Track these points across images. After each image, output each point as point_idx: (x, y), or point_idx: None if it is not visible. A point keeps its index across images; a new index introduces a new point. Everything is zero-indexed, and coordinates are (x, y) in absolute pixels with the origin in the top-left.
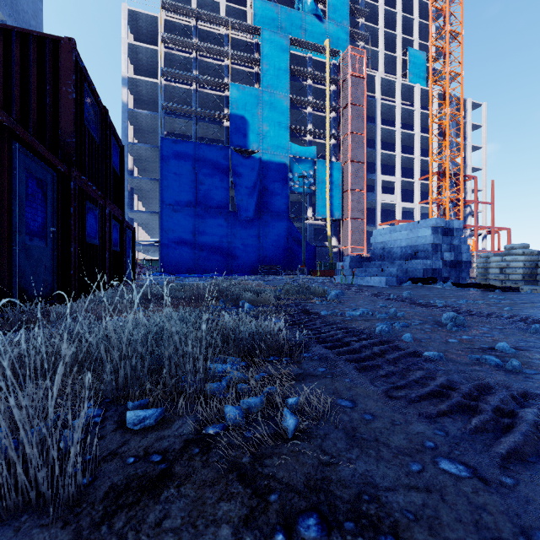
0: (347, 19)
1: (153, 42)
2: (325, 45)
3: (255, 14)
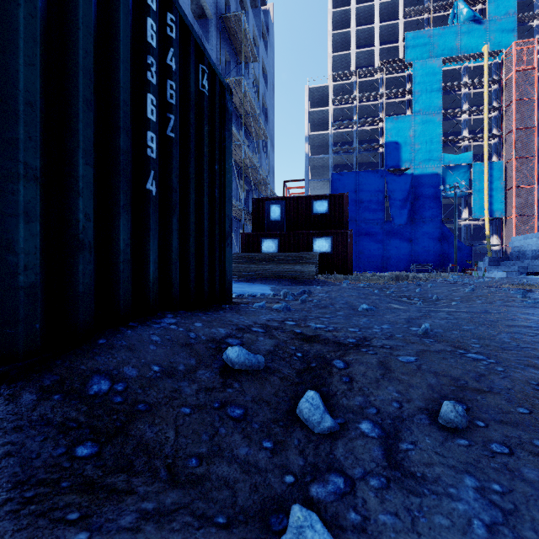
0: (513, 8)
1: (322, 101)
2: (482, 51)
3: (407, 48)
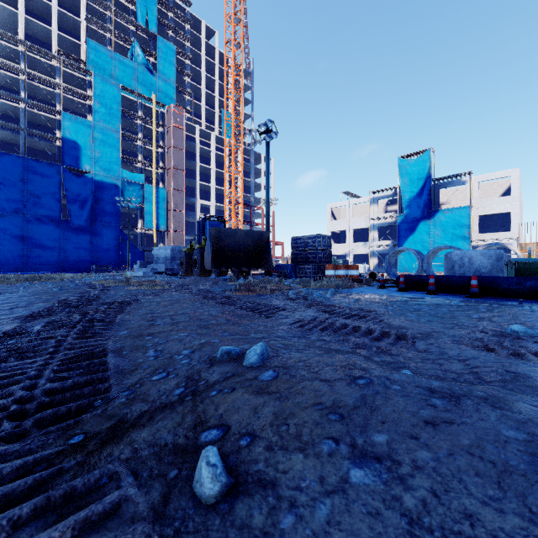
0: (174, 78)
1: None
2: (152, 98)
3: (89, 53)
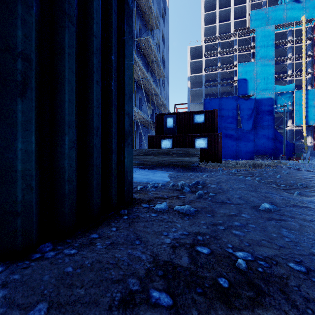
0: None
1: (198, 55)
2: (301, 19)
3: (251, 20)
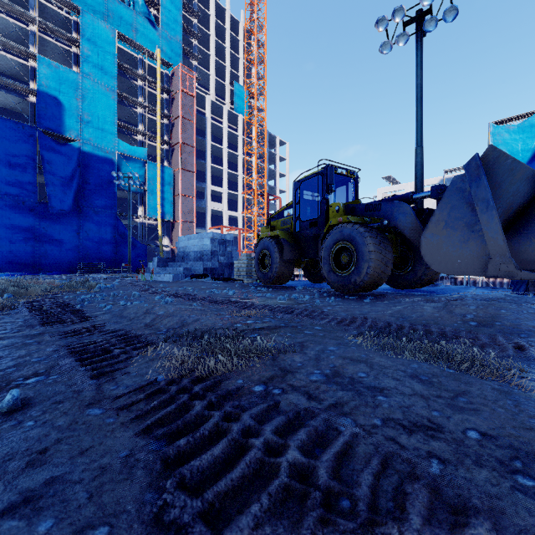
0: (180, 36)
1: None
2: (156, 53)
3: None
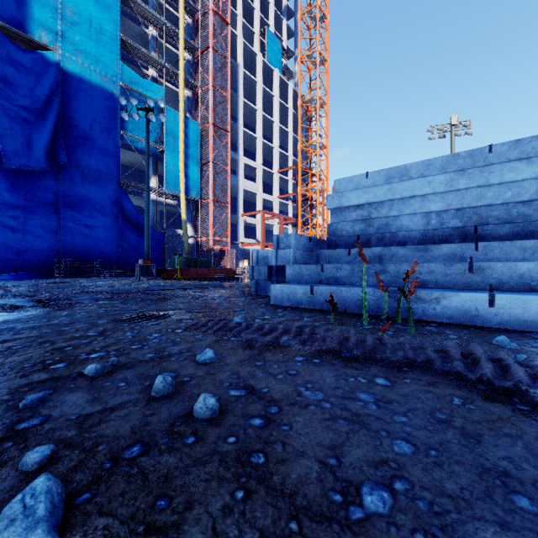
0: None
1: None
2: None
3: None
